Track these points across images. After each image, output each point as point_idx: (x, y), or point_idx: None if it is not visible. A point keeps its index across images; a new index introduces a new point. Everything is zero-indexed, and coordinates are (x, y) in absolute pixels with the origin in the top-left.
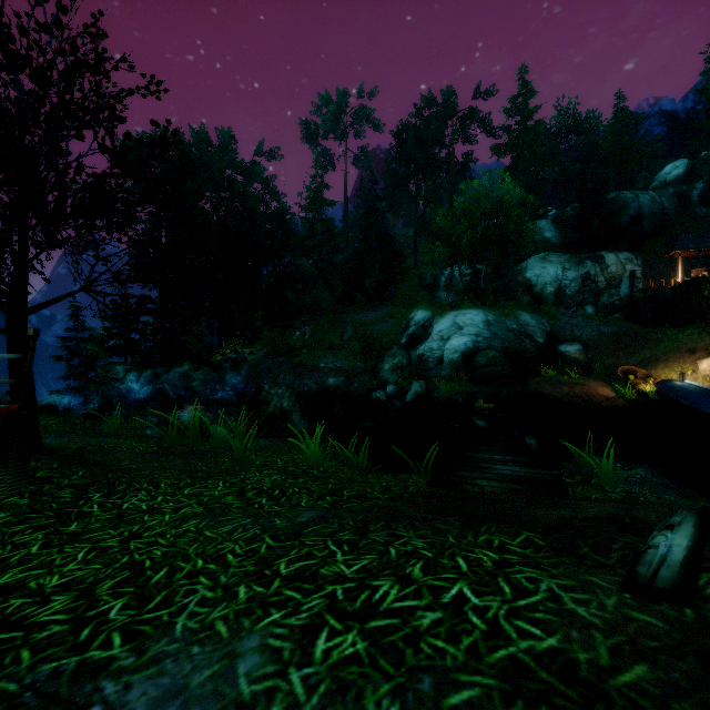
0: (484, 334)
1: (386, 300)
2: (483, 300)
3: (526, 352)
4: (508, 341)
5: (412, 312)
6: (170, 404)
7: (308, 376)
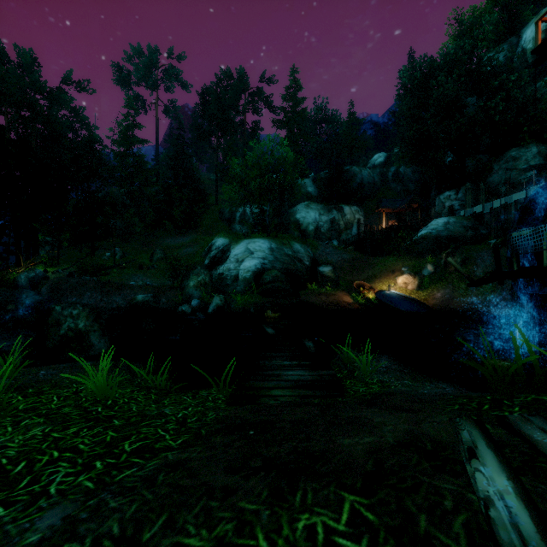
0: (269, 258)
1: (192, 228)
2: (268, 232)
3: (298, 271)
4: (286, 263)
5: (213, 239)
6: None
7: (117, 293)
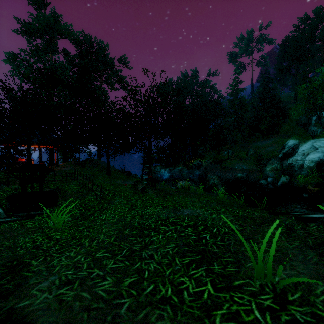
0: None
1: (274, 134)
2: None
3: None
4: None
5: (287, 140)
6: (175, 180)
7: (229, 172)
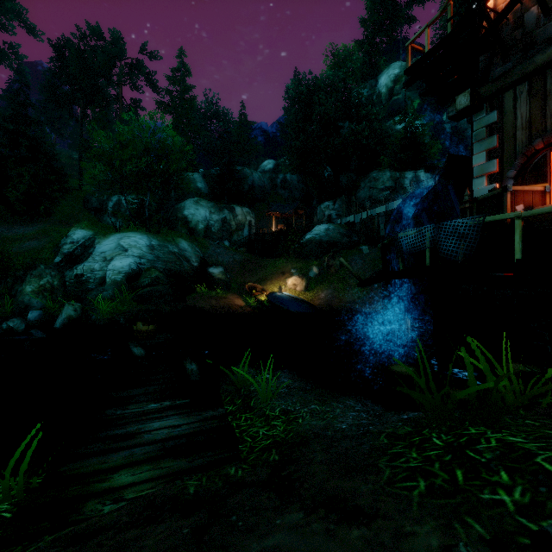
0: (148, 256)
1: (41, 216)
2: (148, 226)
3: (185, 273)
4: (170, 263)
5: (71, 230)
6: None
7: None
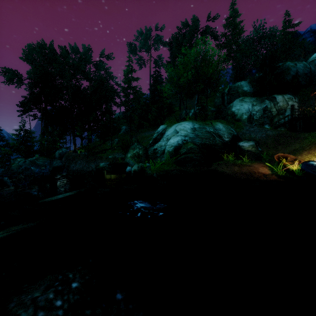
0: (190, 135)
1: (160, 125)
2: (196, 117)
3: (215, 145)
4: (205, 139)
5: None
6: None
7: (93, 162)
